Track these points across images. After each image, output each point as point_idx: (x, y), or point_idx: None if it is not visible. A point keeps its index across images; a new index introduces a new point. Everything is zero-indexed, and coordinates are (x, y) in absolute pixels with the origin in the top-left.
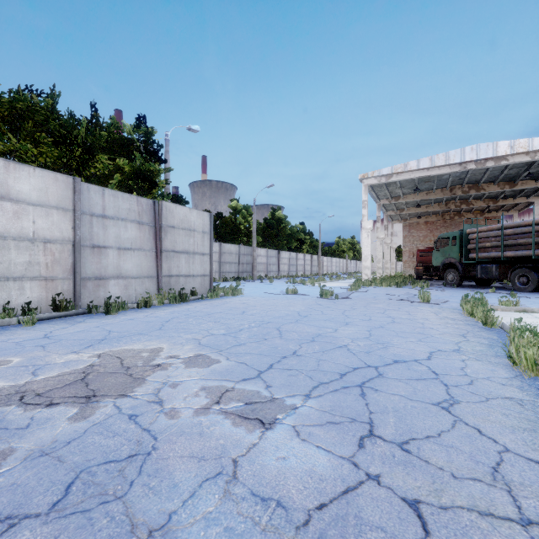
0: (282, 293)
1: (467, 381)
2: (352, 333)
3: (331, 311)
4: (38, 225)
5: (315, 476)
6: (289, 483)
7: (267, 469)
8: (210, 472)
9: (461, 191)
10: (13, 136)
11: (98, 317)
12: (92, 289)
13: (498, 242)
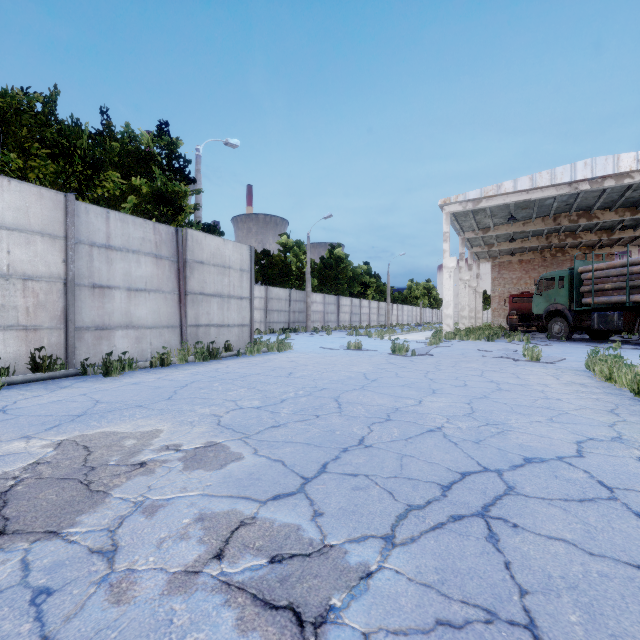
0: (342, 348)
1: None
2: (445, 406)
3: (409, 372)
4: (14, 256)
5: None
6: None
7: None
8: None
9: (568, 220)
10: None
11: (93, 381)
12: (91, 342)
13: (623, 283)
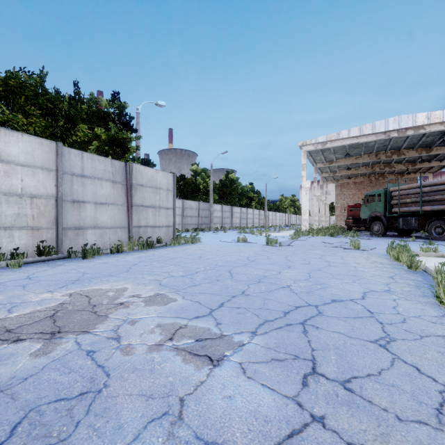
0: (234, 241)
1: (400, 320)
2: (294, 275)
3: (275, 256)
4: (25, 182)
5: (260, 417)
6: (234, 425)
7: (212, 409)
8: (157, 412)
9: (385, 156)
10: (7, 109)
11: (76, 261)
12: (72, 237)
13: (417, 199)
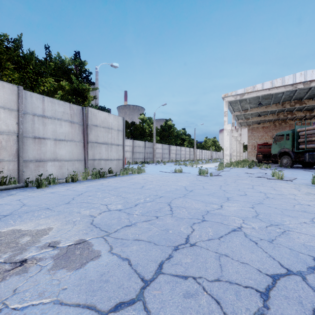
0: (172, 172)
1: None
2: (238, 210)
3: (210, 186)
4: None
5: None
6: None
7: None
8: None
9: (289, 105)
10: None
11: (29, 190)
12: (33, 168)
13: None
